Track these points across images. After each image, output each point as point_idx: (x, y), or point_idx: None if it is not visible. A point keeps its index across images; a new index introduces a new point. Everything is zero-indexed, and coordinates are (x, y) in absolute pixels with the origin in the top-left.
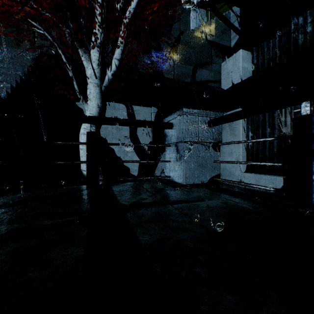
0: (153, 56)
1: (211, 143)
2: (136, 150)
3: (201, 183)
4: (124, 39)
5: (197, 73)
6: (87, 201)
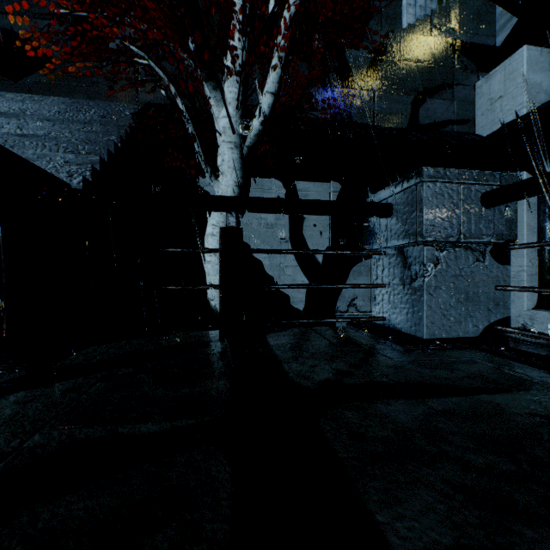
0: (333, 85)
1: (489, 246)
2: (301, 264)
3: (466, 337)
4: (283, 54)
5: (422, 108)
6: (222, 371)
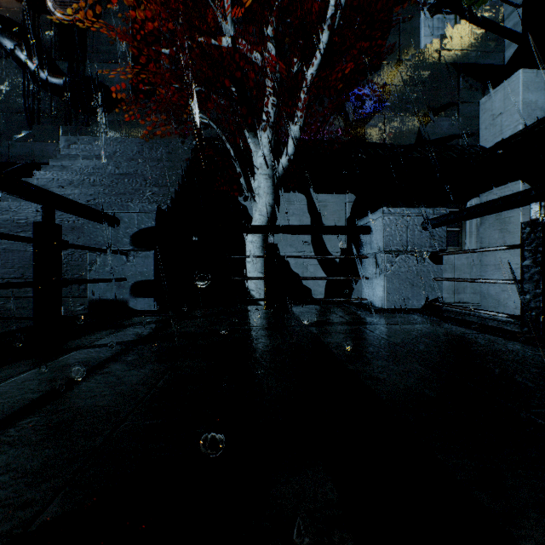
0: (348, 112)
1: (428, 253)
2: (321, 263)
3: (410, 308)
4: (304, 110)
5: (428, 126)
6: (269, 318)
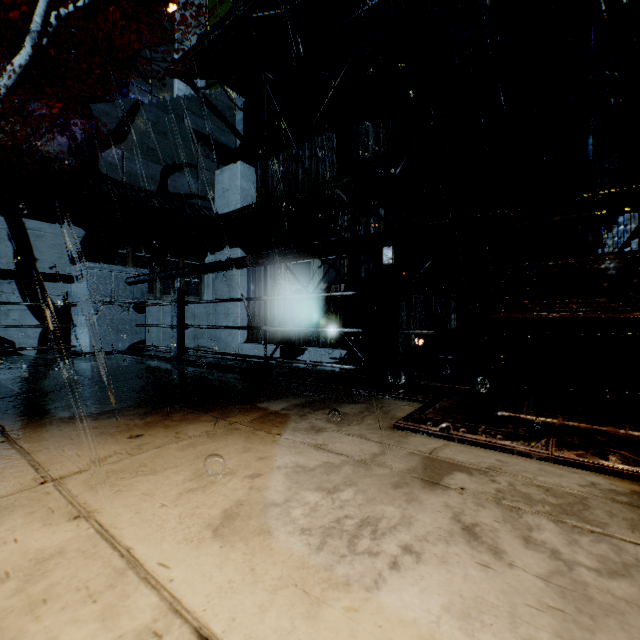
0: (75, 131)
1: (133, 304)
2: (32, 307)
3: (115, 350)
4: None
5: (171, 179)
6: None
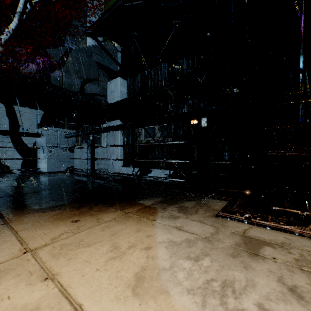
0: (39, 62)
1: (68, 148)
2: (18, 149)
3: (59, 171)
4: None
5: (86, 86)
6: None
